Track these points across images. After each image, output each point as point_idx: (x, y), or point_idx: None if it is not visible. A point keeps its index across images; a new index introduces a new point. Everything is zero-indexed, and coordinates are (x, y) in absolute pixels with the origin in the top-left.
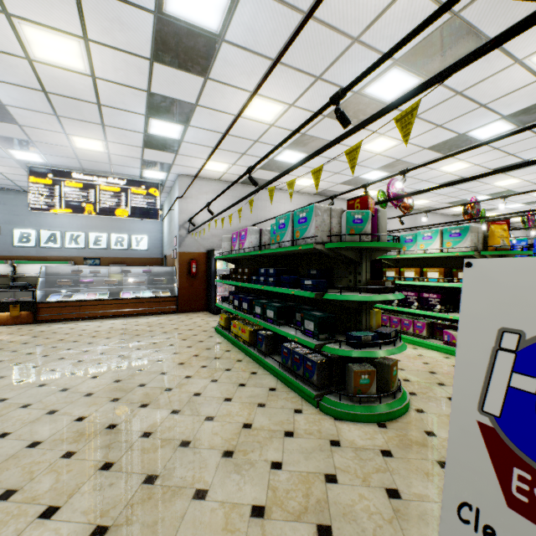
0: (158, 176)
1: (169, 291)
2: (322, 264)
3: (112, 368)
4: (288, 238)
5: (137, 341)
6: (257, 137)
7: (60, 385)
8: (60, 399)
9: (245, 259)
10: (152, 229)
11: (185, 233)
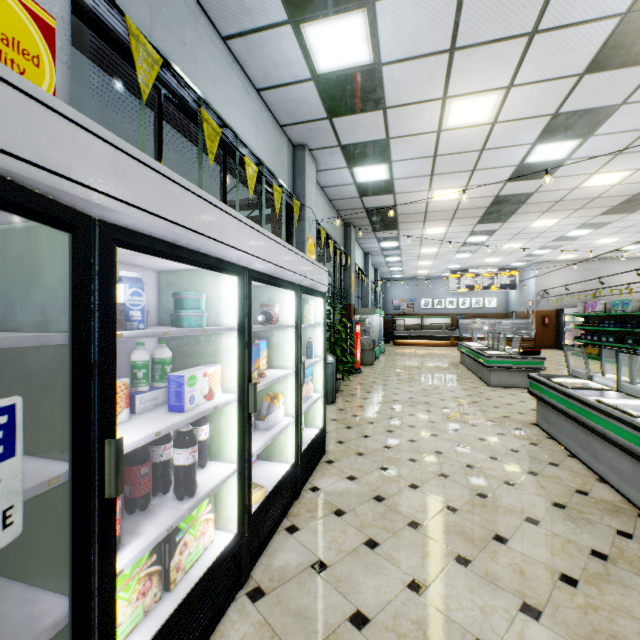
0: (519, 264)
1: (526, 335)
2: (639, 319)
3: None
4: (619, 309)
5: None
6: (601, 246)
7: None
8: None
9: (593, 315)
10: (498, 292)
11: (539, 298)
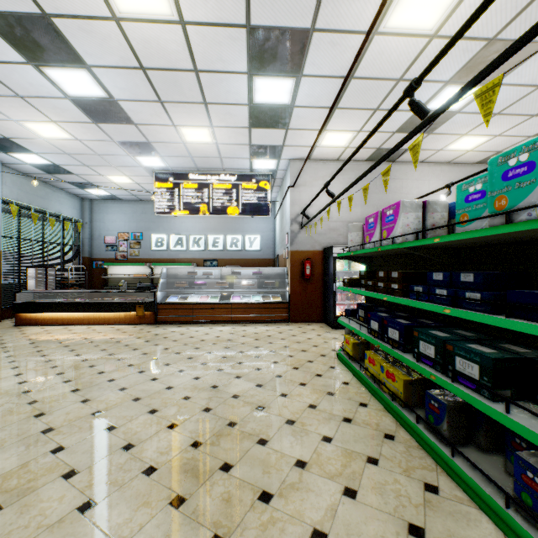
0: (268, 165)
1: (280, 296)
2: None
3: (198, 410)
4: None
5: (239, 362)
6: (402, 71)
7: (128, 434)
8: (112, 472)
9: (384, 256)
10: (264, 228)
11: (297, 228)
